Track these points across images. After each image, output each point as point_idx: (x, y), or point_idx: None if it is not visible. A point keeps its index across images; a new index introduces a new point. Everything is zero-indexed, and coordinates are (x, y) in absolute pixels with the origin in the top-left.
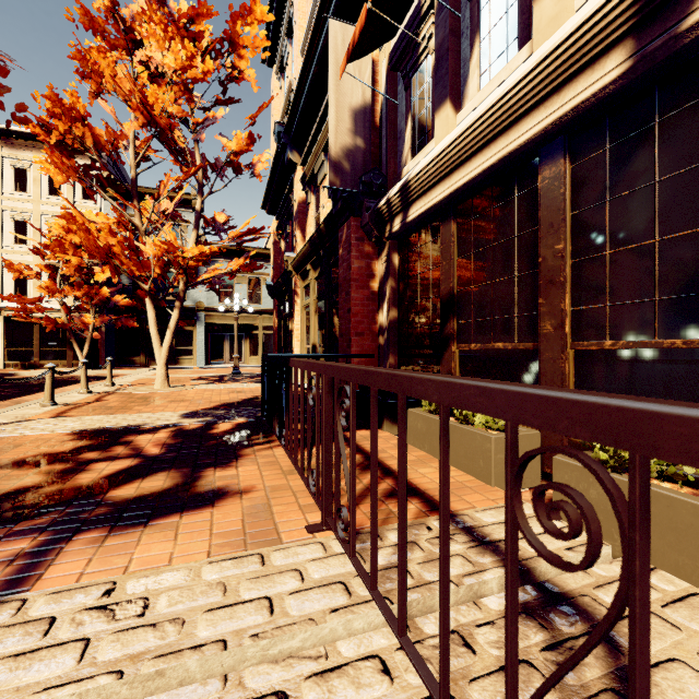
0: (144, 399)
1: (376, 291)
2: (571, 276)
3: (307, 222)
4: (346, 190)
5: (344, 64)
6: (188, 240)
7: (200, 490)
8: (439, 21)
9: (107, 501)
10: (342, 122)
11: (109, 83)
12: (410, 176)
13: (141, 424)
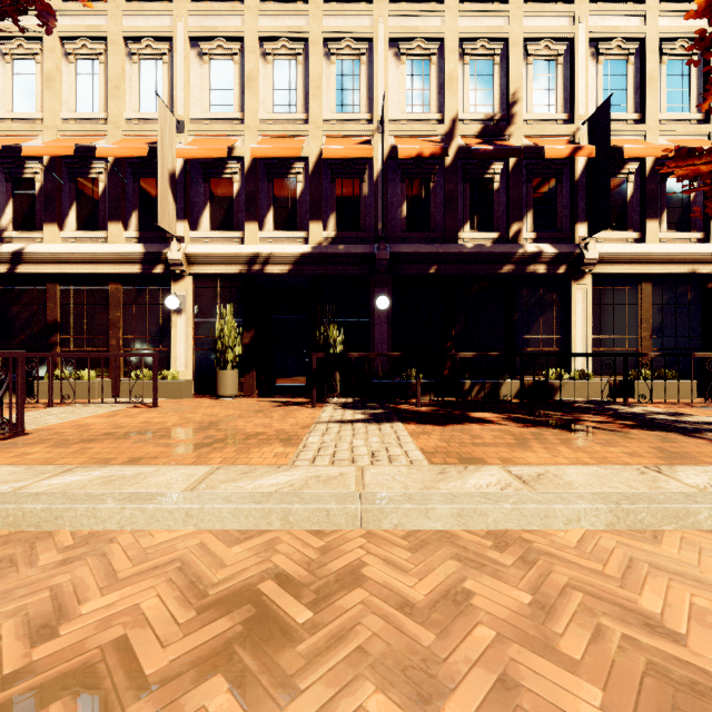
0: None
1: None
2: (123, 325)
3: None
4: None
5: None
6: None
7: None
8: (49, 176)
9: None
10: None
11: None
12: (25, 250)
13: None
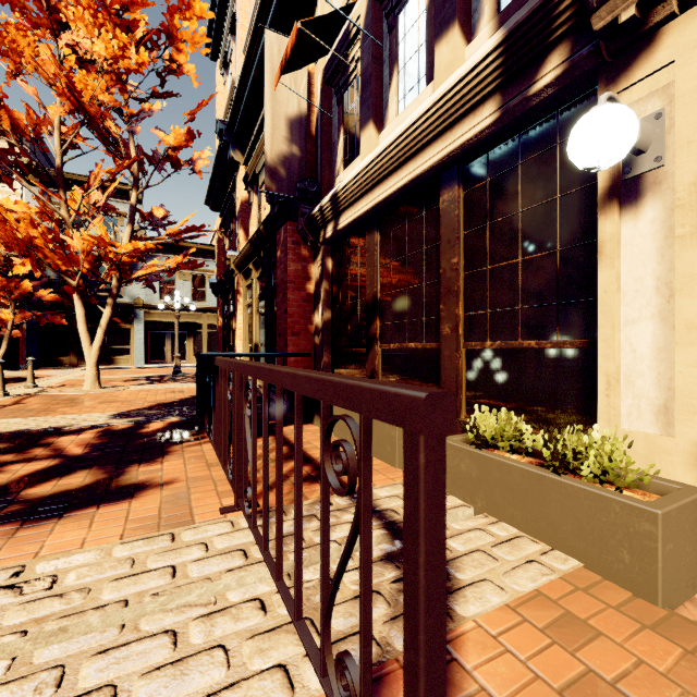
0: (71, 400)
1: (312, 292)
2: (464, 286)
3: (250, 221)
4: (282, 195)
5: (278, 76)
6: (122, 235)
7: (121, 485)
8: (364, 47)
9: (21, 499)
10: (278, 130)
11: (30, 64)
12: (339, 187)
13: (64, 425)
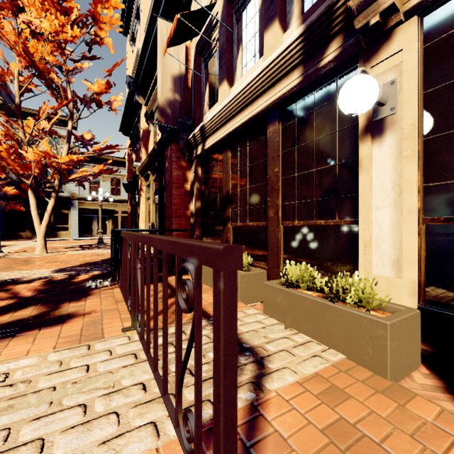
0: (26, 261)
1: (188, 190)
2: (282, 186)
3: (149, 143)
4: (169, 126)
5: (166, 48)
6: (62, 150)
7: (57, 315)
8: (221, 32)
9: None
10: (166, 83)
11: None
12: (205, 122)
13: (20, 277)
